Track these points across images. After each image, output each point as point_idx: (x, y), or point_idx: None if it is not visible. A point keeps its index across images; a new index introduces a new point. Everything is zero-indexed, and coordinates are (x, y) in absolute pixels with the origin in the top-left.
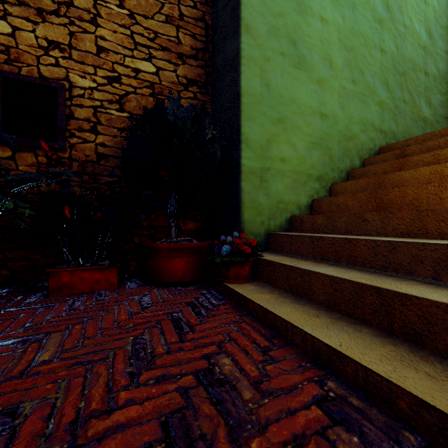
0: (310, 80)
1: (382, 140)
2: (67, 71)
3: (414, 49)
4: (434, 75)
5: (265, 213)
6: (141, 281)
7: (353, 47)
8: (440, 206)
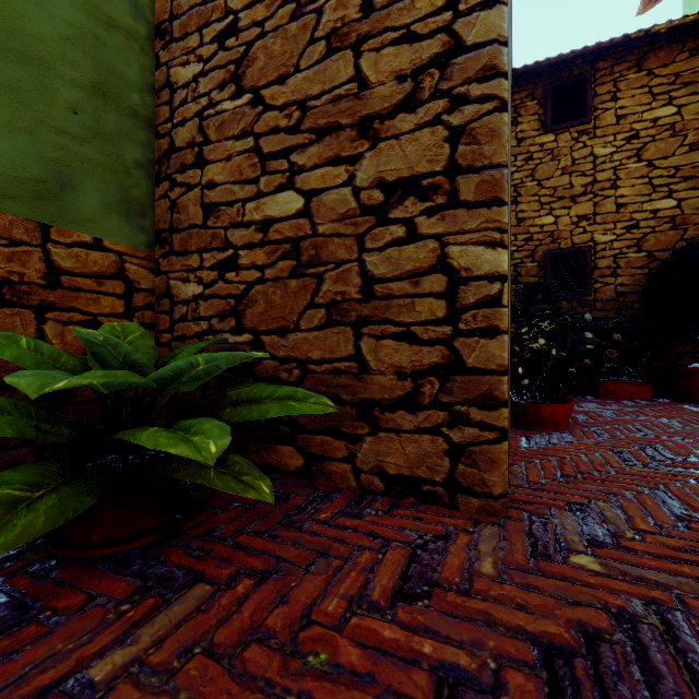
0: None
1: None
2: (591, 234)
3: None
4: None
5: None
6: (669, 398)
7: None
8: None
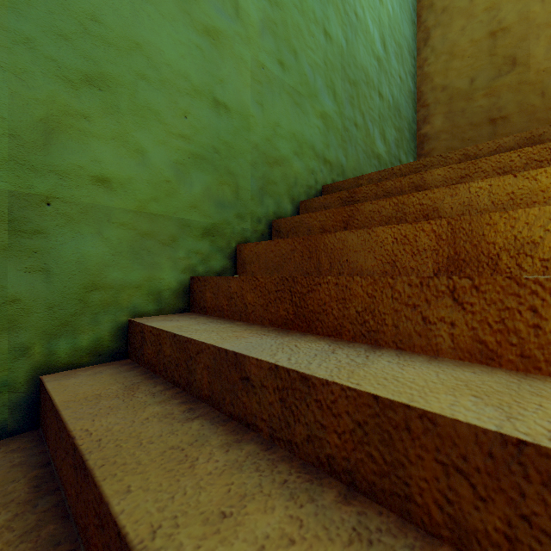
0: (187, 20)
1: (327, 175)
2: None
3: (368, 55)
4: (389, 101)
5: (34, 323)
6: None
7: (280, 1)
8: (425, 342)
